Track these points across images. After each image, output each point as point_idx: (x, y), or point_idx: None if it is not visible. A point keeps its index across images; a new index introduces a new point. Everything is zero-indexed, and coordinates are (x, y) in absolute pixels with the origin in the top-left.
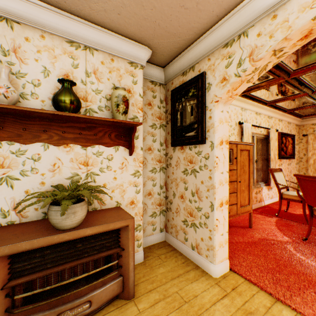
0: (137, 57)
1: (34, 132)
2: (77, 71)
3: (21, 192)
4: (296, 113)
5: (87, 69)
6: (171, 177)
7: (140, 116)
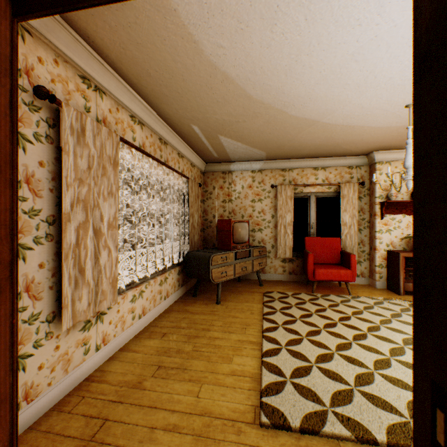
0: None
1: (398, 209)
2: None
3: (393, 236)
4: None
5: None
6: None
7: None
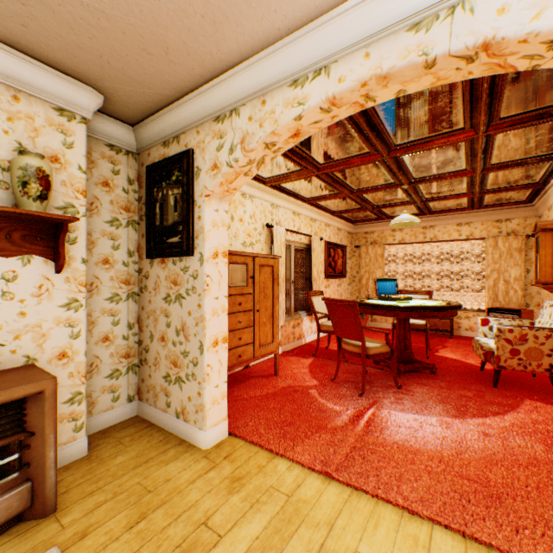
0: (74, 101)
1: None
2: None
3: None
4: (345, 217)
5: None
6: (147, 308)
7: (81, 204)
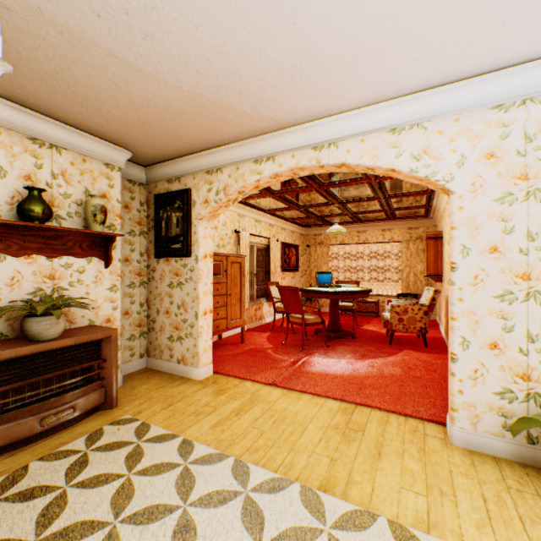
0: (115, 159)
1: None
2: (42, 172)
3: None
4: (298, 223)
5: (54, 170)
6: (154, 292)
7: (118, 224)
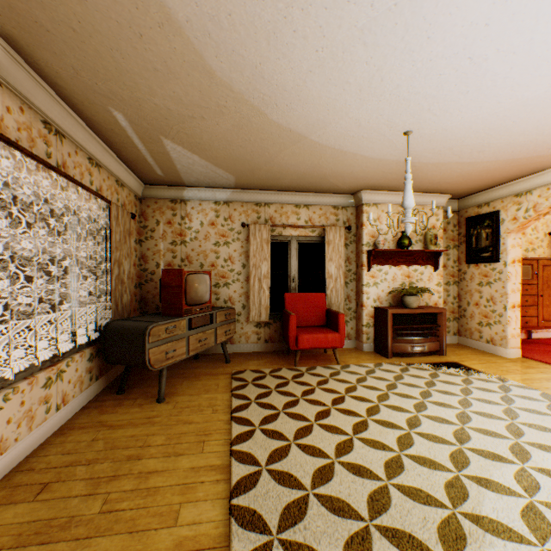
0: (439, 202)
1: (385, 259)
2: None
3: (380, 291)
4: None
5: None
6: (464, 289)
7: (441, 243)
